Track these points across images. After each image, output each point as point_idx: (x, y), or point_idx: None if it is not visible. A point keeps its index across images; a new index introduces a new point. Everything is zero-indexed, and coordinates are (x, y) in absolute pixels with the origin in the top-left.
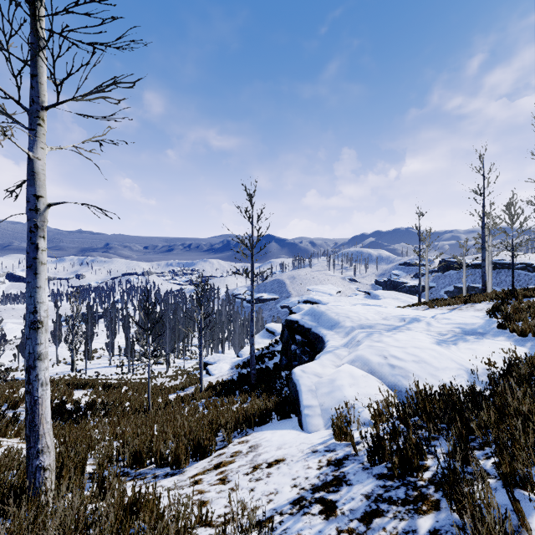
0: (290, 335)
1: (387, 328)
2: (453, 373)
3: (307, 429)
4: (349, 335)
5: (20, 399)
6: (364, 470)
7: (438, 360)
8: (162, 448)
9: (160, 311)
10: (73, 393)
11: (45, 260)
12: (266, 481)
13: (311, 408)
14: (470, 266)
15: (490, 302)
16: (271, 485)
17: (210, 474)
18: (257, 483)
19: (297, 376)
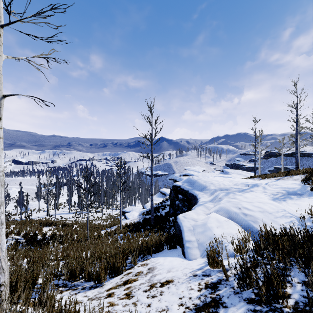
0: (175, 195)
1: (237, 190)
2: (287, 219)
3: (188, 257)
4: (213, 194)
5: (9, 232)
6: (235, 294)
7: (276, 211)
8: (89, 268)
9: (98, 181)
10: (43, 229)
11: (1, 135)
12: (159, 298)
13: (190, 242)
14: (286, 154)
15: (302, 174)
16: (163, 302)
17: (120, 289)
18: (153, 300)
19: (180, 220)
